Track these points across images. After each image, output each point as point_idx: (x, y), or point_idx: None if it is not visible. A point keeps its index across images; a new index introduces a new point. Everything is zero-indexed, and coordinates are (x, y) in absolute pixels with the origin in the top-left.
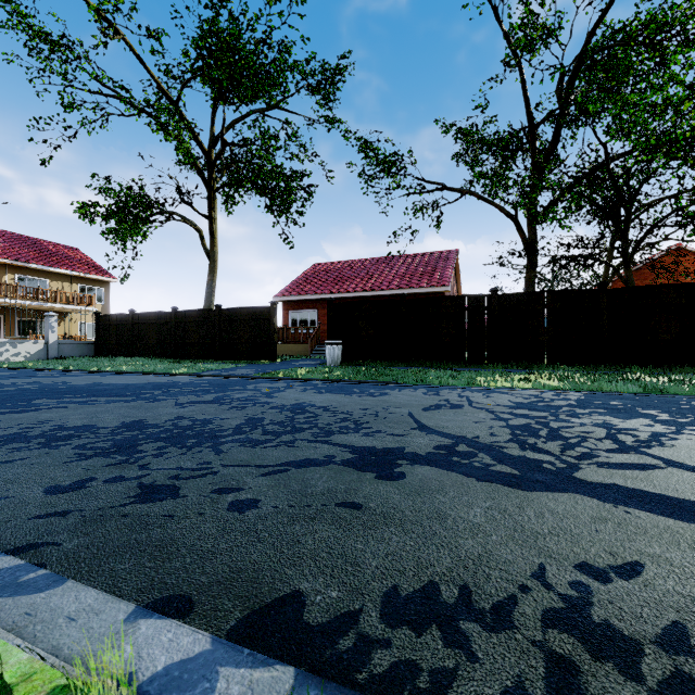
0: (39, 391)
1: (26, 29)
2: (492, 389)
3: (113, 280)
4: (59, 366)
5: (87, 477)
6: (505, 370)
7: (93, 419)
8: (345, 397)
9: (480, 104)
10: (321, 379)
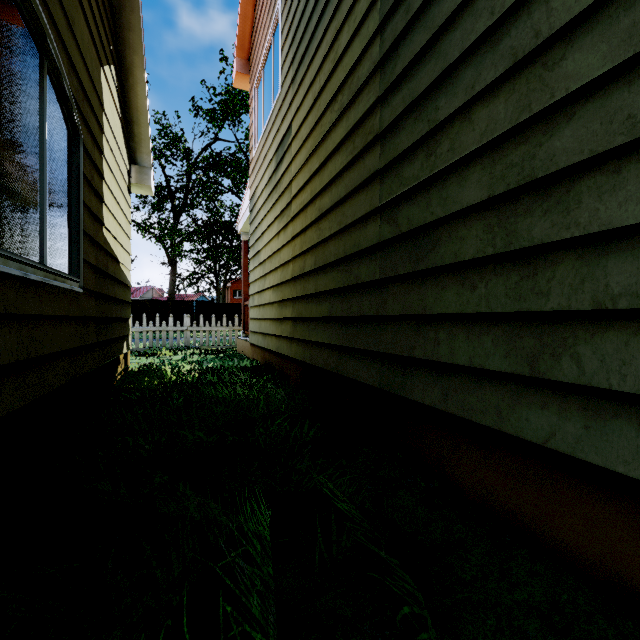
0: None
1: None
2: None
3: None
4: None
5: None
6: None
7: None
8: None
9: None
10: None
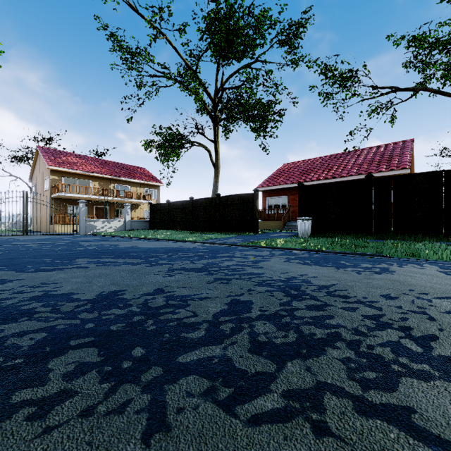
0: (92, 251)
1: (120, 48)
2: None
3: (161, 185)
4: (126, 234)
5: None
6: None
7: (83, 285)
8: (341, 273)
9: None
10: (300, 249)
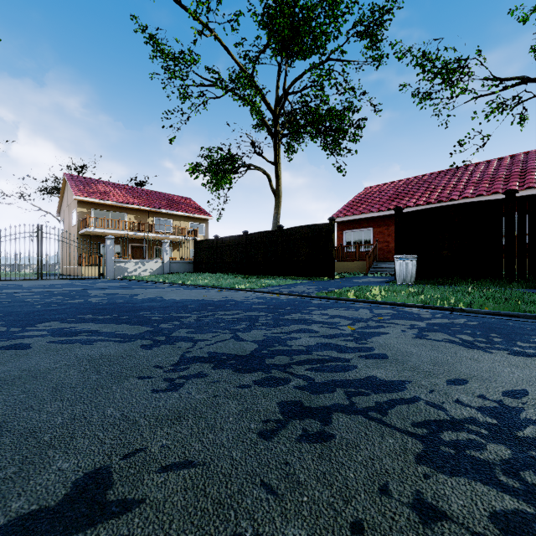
0: (87, 306)
1: (161, 53)
2: None
3: (210, 218)
4: (160, 279)
5: None
6: None
7: None
8: None
9: None
10: (417, 305)
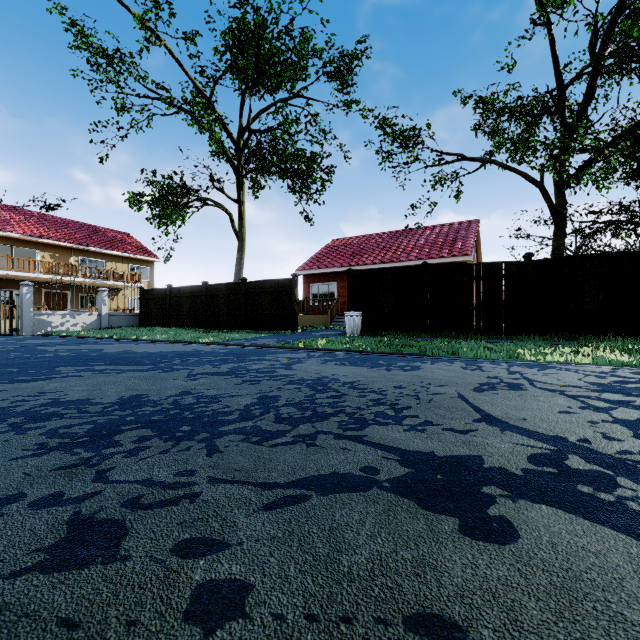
0: (70, 358)
1: (88, 47)
2: (543, 364)
3: (157, 260)
4: (105, 335)
5: (15, 491)
6: (547, 342)
7: (94, 392)
8: (372, 371)
9: (506, 64)
10: (343, 350)
